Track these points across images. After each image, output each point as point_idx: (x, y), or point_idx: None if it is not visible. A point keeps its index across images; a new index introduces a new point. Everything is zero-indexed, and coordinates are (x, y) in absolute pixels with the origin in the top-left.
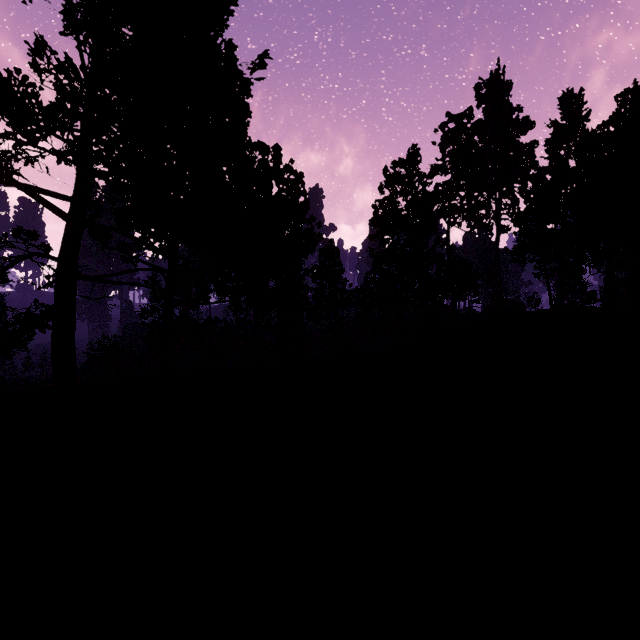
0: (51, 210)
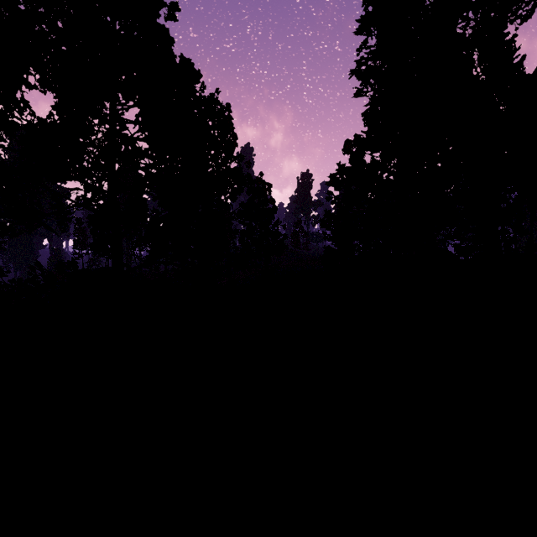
0: None
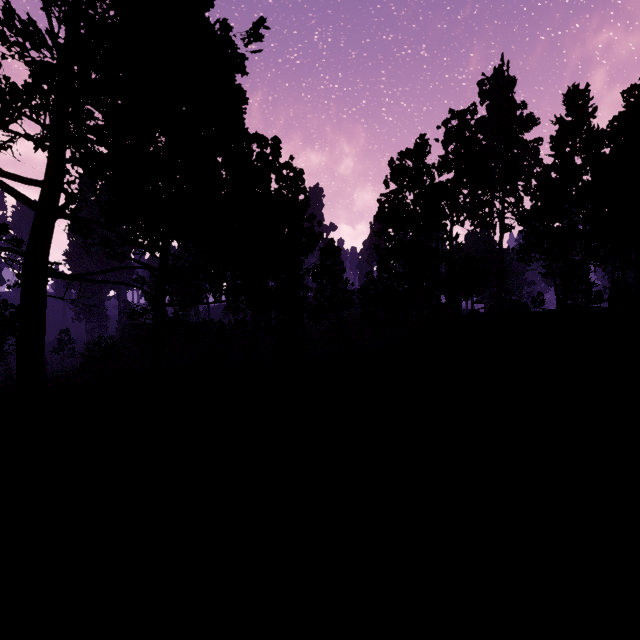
0: (16, 198)
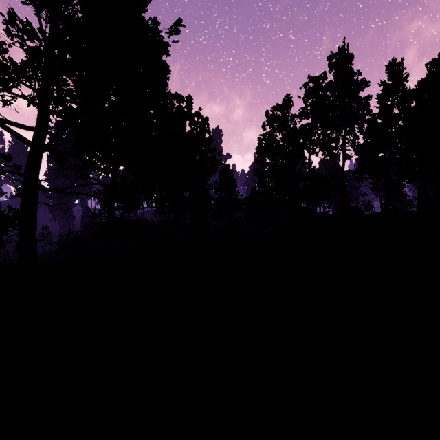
0: (18, 138)
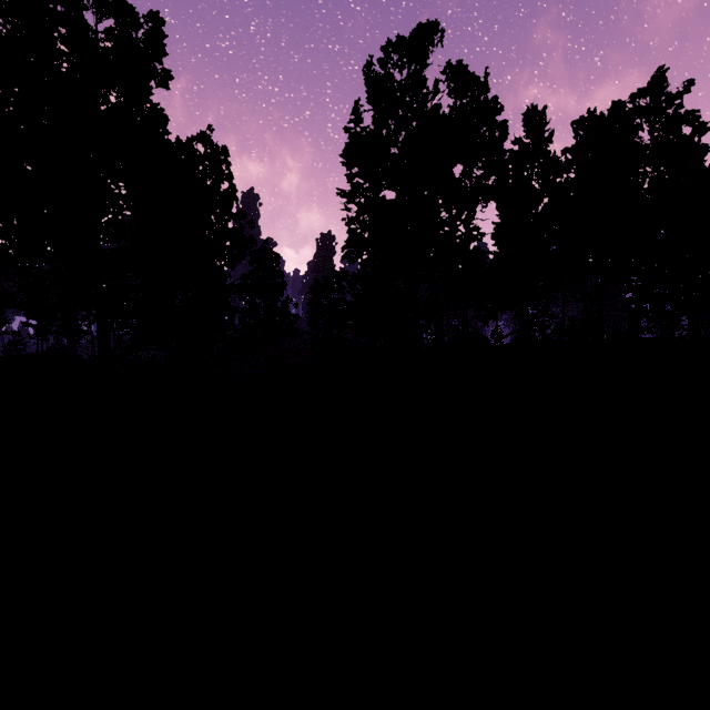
0: None
